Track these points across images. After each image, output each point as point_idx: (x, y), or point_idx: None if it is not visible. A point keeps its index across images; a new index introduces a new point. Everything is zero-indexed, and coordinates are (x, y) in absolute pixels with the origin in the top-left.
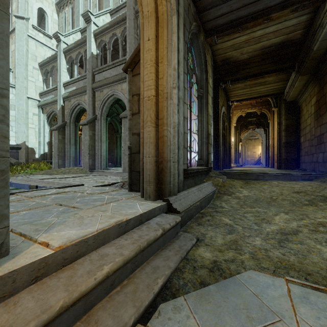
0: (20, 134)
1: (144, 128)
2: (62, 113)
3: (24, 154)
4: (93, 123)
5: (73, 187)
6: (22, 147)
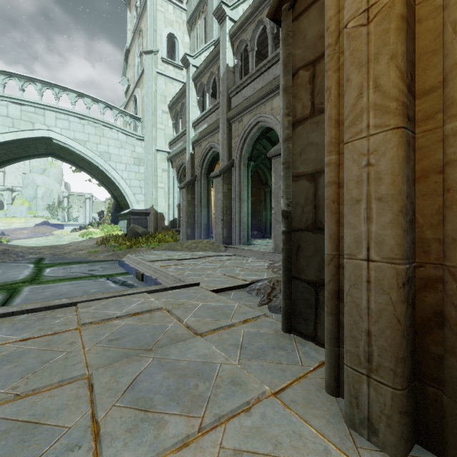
0: (148, 197)
1: (346, 143)
2: (191, 164)
3: (153, 221)
4: (228, 173)
5: (180, 289)
6: (150, 212)
